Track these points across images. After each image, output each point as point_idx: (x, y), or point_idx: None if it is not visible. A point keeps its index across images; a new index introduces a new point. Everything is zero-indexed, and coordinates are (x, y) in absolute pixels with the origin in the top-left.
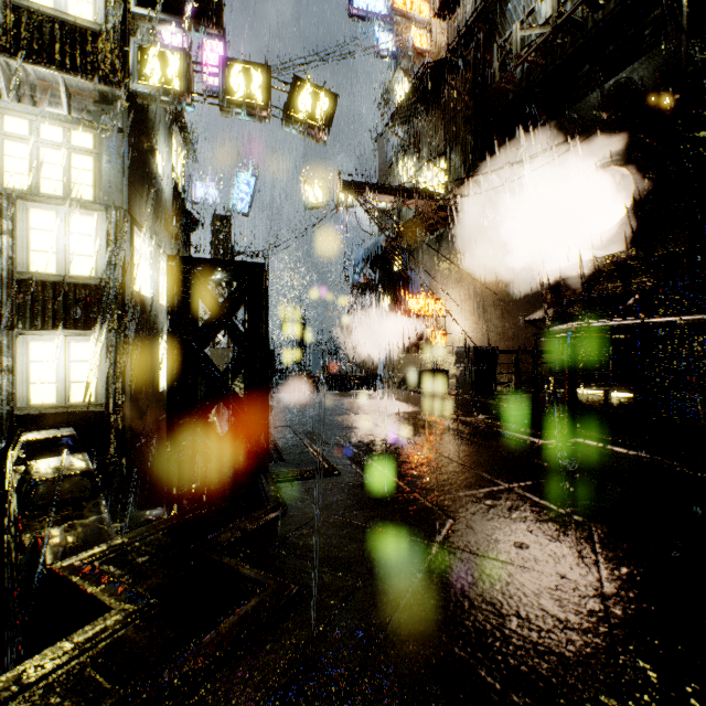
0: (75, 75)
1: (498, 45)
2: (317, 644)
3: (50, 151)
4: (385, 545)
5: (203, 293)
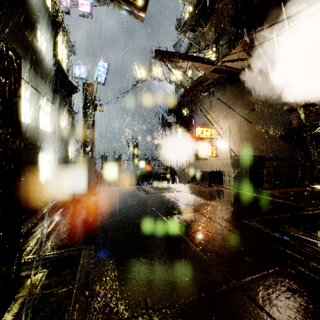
0: None
1: None
2: None
3: None
4: None
5: None
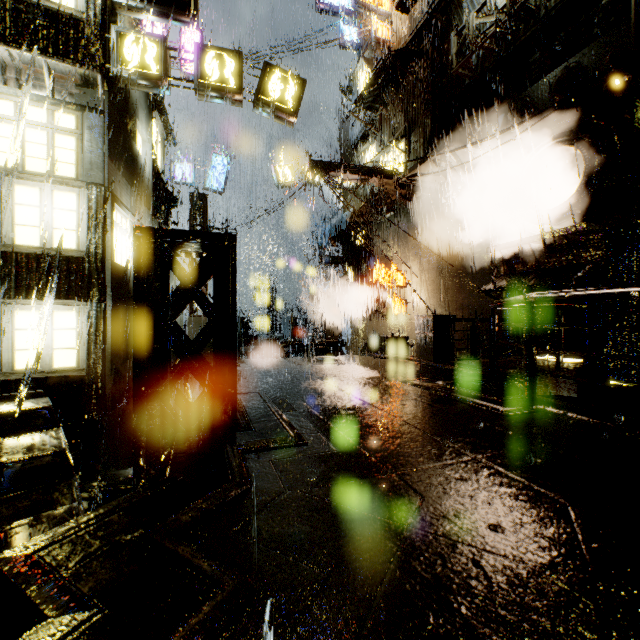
0: (58, 59)
1: (455, 33)
2: None
3: (34, 131)
4: (353, 528)
5: (171, 264)
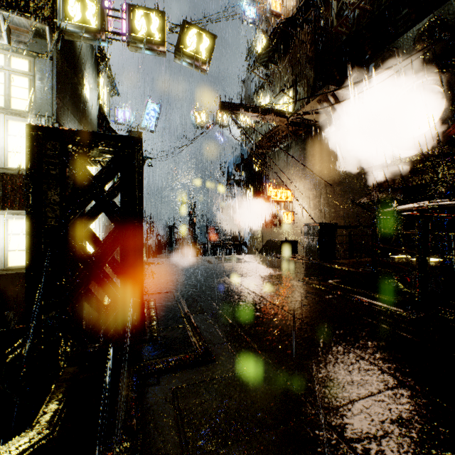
0: (11, 12)
1: None
2: None
3: None
4: None
5: (72, 167)
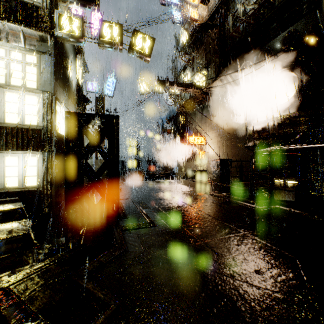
0: (27, 27)
1: (231, 14)
2: None
3: (15, 64)
4: (181, 272)
5: (84, 131)
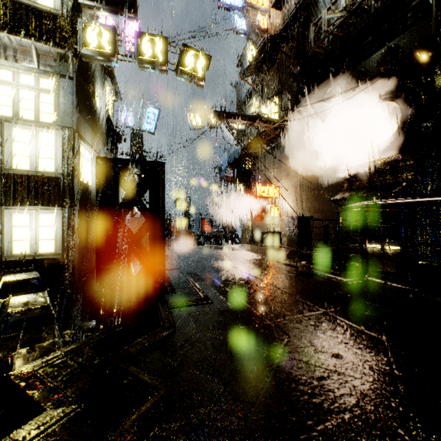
0: (42, 42)
1: (313, 24)
2: (194, 438)
3: (26, 91)
4: (243, 356)
5: (121, 182)
